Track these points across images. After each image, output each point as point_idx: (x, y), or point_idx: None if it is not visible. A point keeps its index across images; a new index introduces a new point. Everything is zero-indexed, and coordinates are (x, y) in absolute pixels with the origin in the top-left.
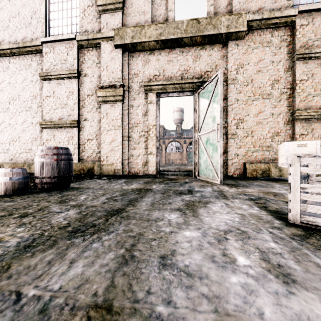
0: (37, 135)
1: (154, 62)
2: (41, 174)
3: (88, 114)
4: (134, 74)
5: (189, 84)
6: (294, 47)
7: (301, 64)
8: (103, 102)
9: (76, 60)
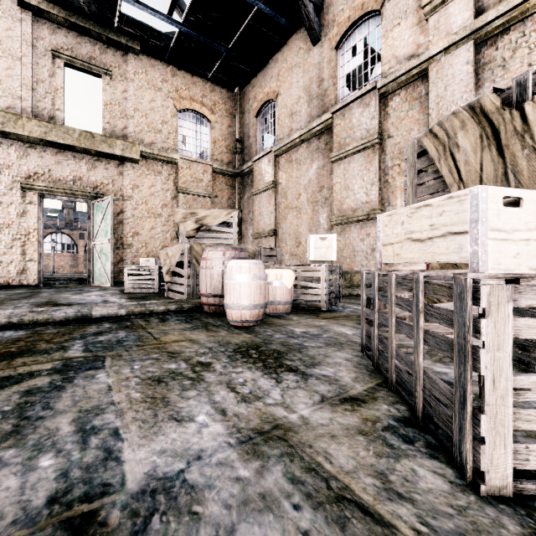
0: None
1: (35, 158)
2: None
3: None
4: (3, 164)
5: (82, 192)
6: (178, 182)
7: (182, 197)
8: None
9: None
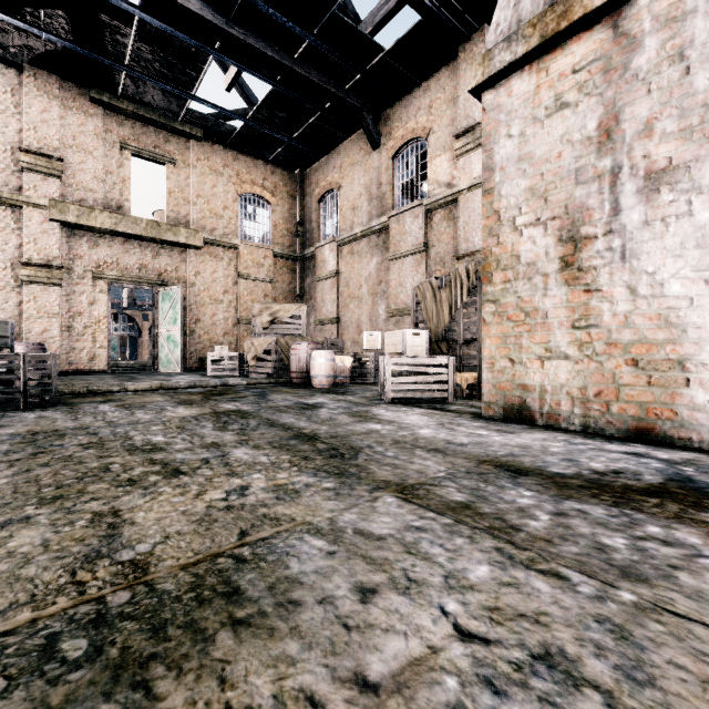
0: None
1: (105, 248)
2: None
3: None
4: (76, 255)
5: (149, 280)
6: (239, 268)
7: (244, 282)
8: (29, 282)
9: None
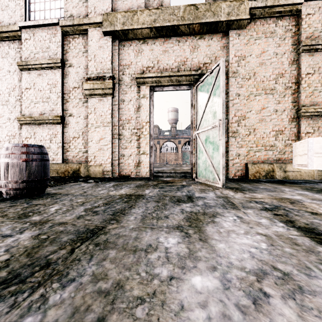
0: (16, 132)
1: (147, 53)
2: (6, 178)
3: (73, 109)
4: (125, 65)
5: (186, 76)
6: (300, 38)
7: (307, 56)
8: (90, 95)
9: (60, 49)
